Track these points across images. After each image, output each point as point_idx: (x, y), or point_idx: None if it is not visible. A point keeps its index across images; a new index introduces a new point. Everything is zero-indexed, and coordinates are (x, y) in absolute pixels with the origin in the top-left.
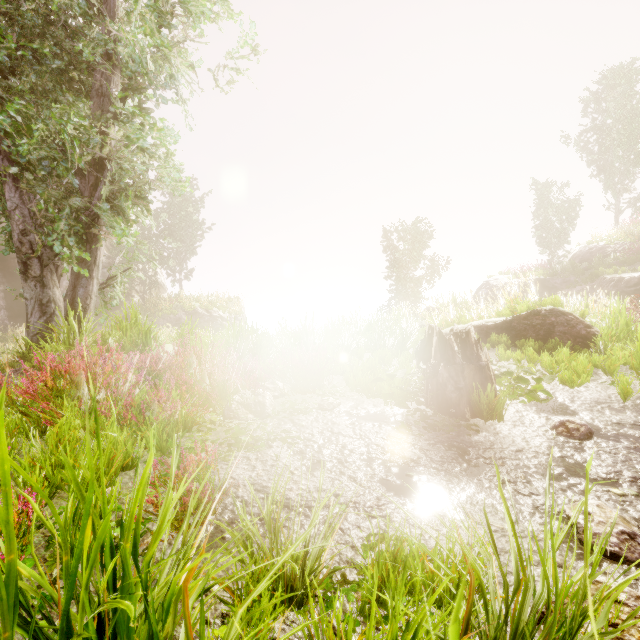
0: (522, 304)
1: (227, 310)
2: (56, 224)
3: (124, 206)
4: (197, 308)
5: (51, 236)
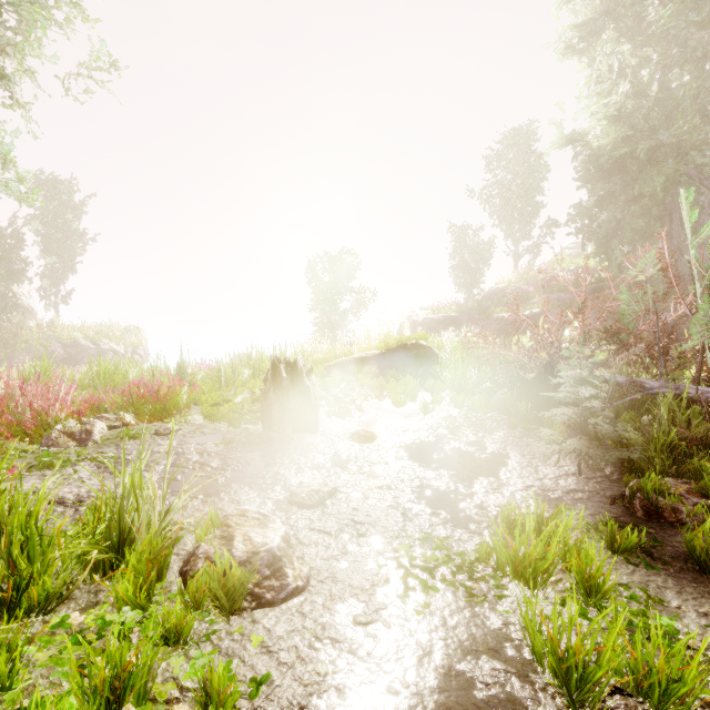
0: (392, 338)
1: (122, 342)
2: None
3: None
4: (79, 339)
5: None
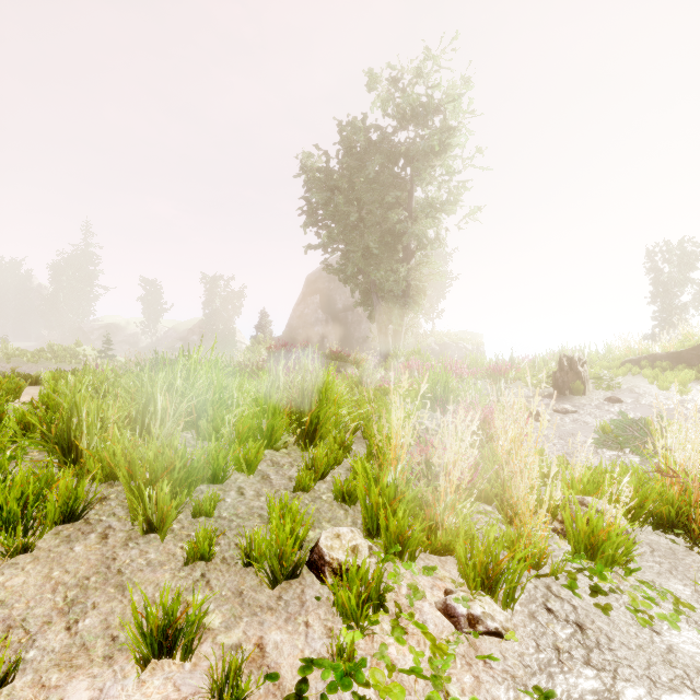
0: (688, 339)
1: (470, 342)
2: (394, 312)
3: (417, 299)
4: (446, 341)
5: (392, 317)
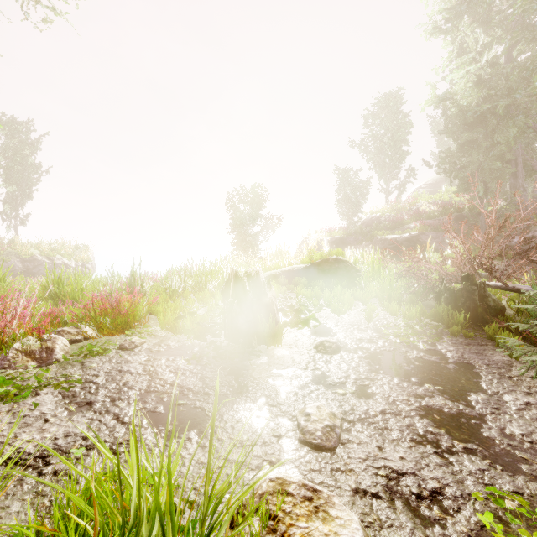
0: (317, 254)
1: (73, 258)
2: None
3: None
4: (36, 255)
5: None
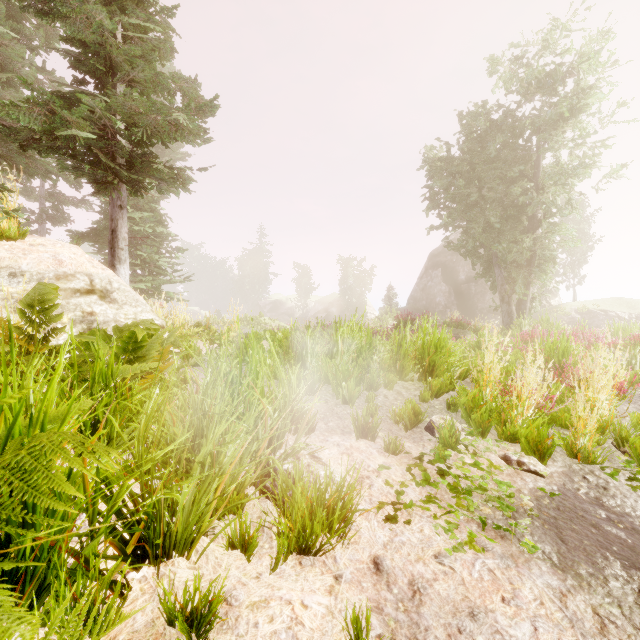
0: None
1: (626, 310)
2: (517, 282)
3: (544, 268)
4: (590, 309)
5: (515, 287)
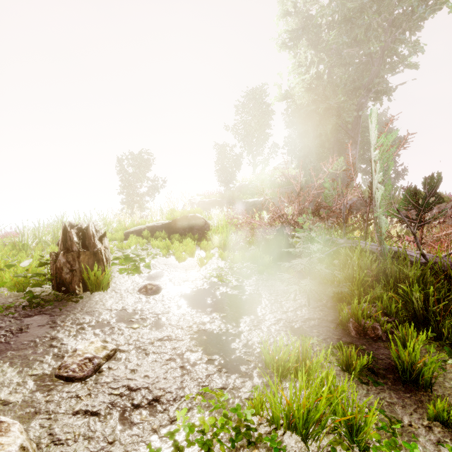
0: (177, 212)
1: None
2: None
3: None
4: None
5: None
